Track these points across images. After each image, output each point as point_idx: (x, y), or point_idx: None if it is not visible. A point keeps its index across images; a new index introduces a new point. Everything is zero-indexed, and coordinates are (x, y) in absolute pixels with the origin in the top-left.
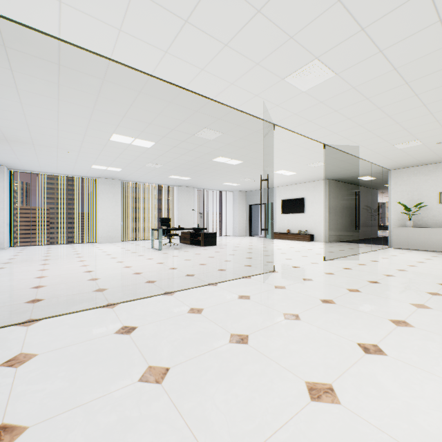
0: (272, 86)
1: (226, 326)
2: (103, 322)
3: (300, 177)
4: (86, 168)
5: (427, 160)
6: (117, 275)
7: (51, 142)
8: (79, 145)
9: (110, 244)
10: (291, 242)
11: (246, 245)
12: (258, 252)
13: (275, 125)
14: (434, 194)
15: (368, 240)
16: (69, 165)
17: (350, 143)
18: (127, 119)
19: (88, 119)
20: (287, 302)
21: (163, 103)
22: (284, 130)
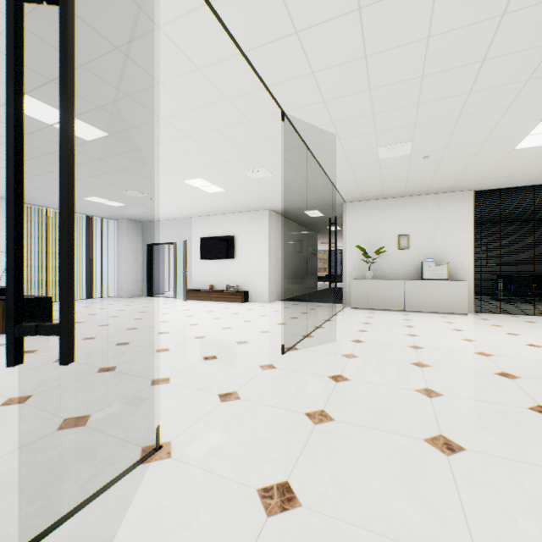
0: None
1: None
2: None
3: (230, 199)
4: None
5: (391, 191)
6: None
7: None
8: None
9: None
10: (215, 304)
11: (128, 319)
12: (146, 339)
13: None
14: (393, 237)
15: (313, 296)
16: None
17: (325, 122)
18: None
19: None
20: None
21: None
22: None
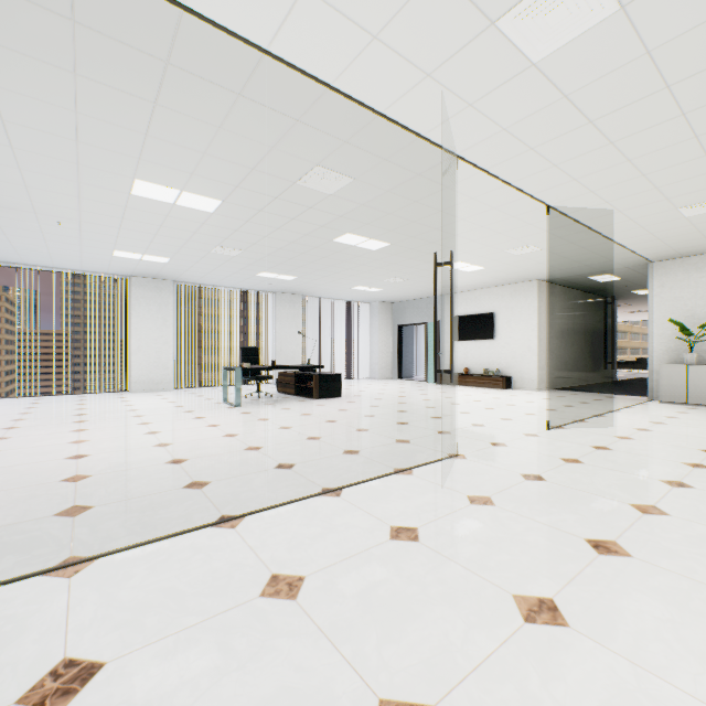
0: (466, 47)
1: (365, 658)
2: (13, 643)
3: (490, 275)
4: (104, 256)
5: None
6: (130, 468)
7: (18, 199)
8: (75, 206)
9: (152, 395)
10: (472, 389)
11: (394, 396)
12: (418, 410)
13: (460, 158)
14: None
15: (605, 387)
16: (70, 250)
17: (597, 203)
18: (155, 142)
19: (72, 142)
20: (512, 552)
21: (224, 98)
22: (476, 171)
